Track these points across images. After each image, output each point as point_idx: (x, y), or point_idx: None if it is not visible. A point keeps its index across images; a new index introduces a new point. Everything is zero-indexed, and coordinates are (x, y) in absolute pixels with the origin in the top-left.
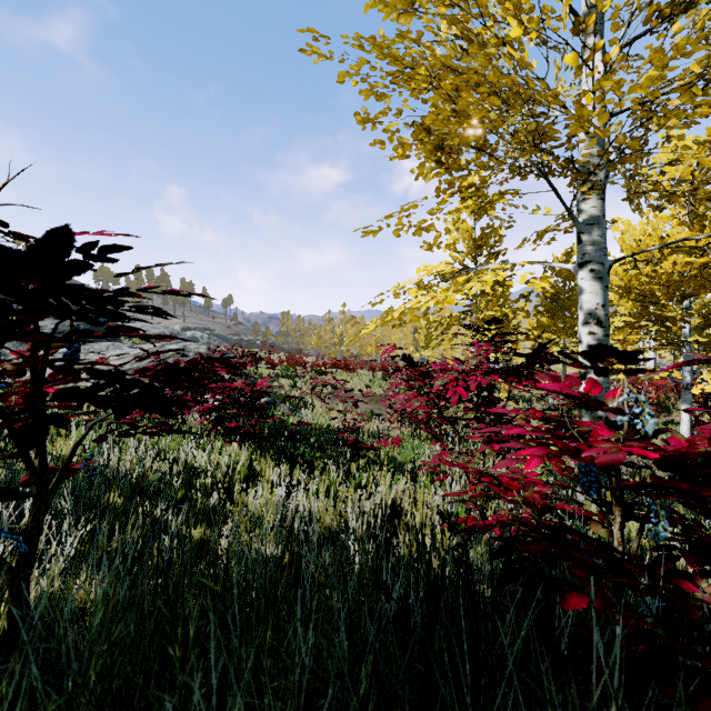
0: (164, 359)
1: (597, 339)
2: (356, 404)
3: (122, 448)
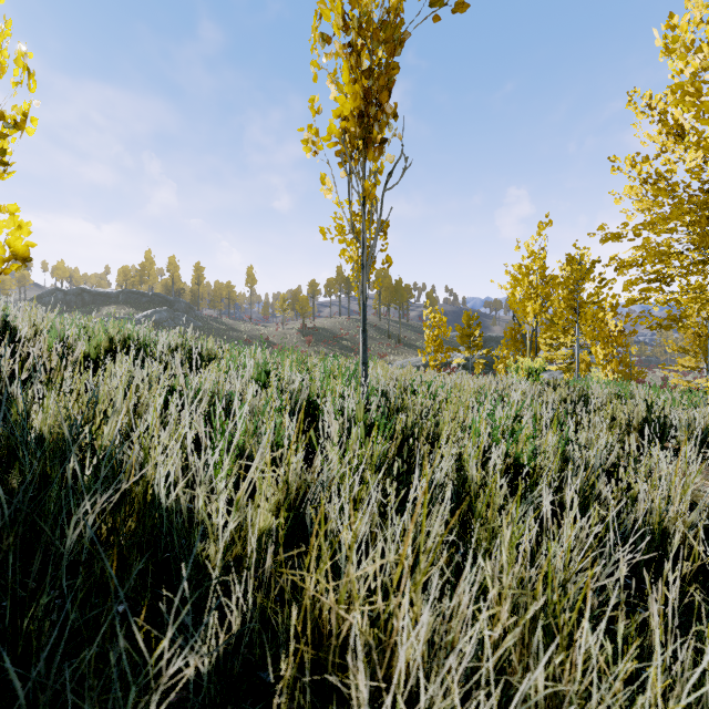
0: None
1: None
2: None
3: None
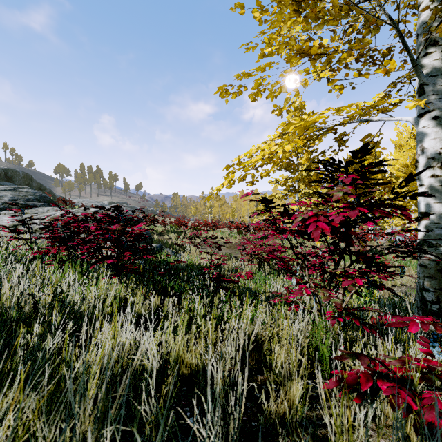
0: (71, 212)
1: (440, 181)
2: (219, 248)
3: (9, 282)
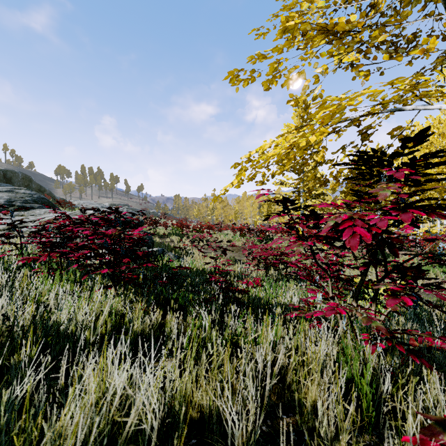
0: (66, 214)
1: None
2: (224, 252)
3: None
